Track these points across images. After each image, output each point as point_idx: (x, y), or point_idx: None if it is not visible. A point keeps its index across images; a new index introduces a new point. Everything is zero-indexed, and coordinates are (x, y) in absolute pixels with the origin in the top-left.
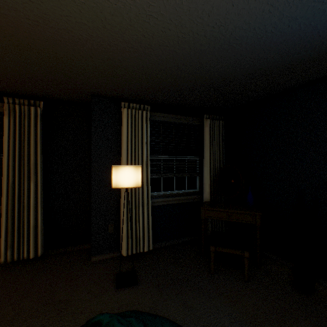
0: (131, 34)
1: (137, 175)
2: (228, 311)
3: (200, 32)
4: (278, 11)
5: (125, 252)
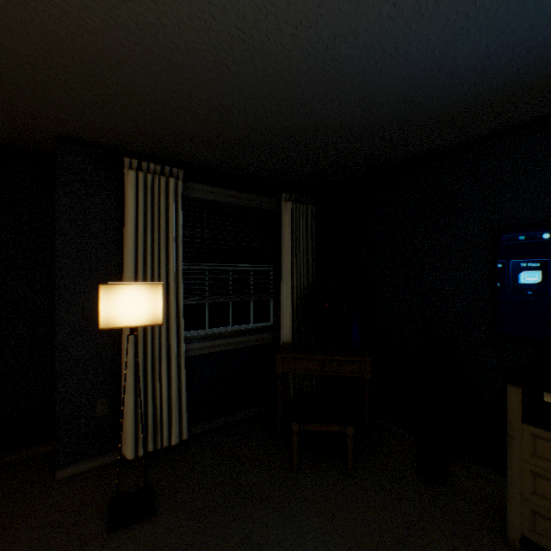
0: (133, 12)
1: (154, 301)
2: (321, 539)
3: (273, 34)
4: (403, 18)
5: (132, 452)
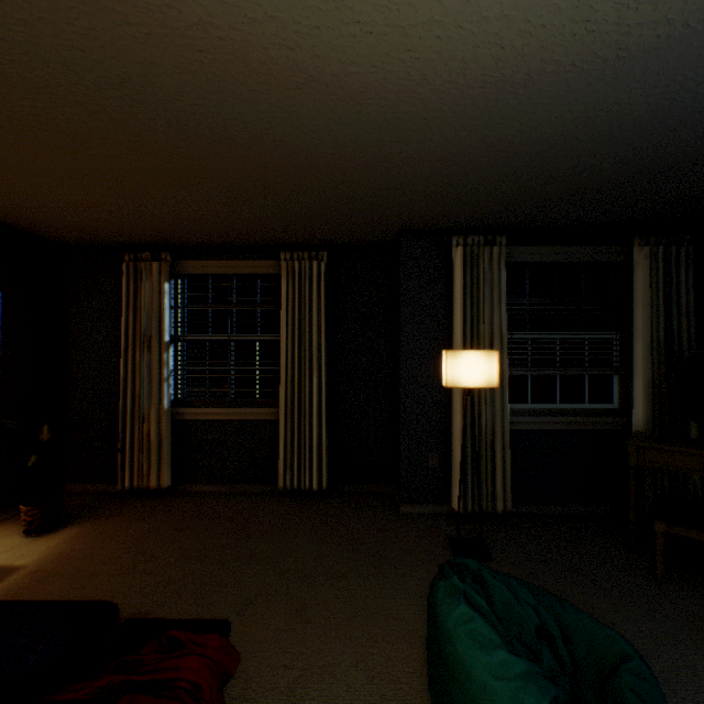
0: (498, 134)
1: (489, 366)
2: (702, 650)
3: (636, 100)
4: None
5: (461, 506)
